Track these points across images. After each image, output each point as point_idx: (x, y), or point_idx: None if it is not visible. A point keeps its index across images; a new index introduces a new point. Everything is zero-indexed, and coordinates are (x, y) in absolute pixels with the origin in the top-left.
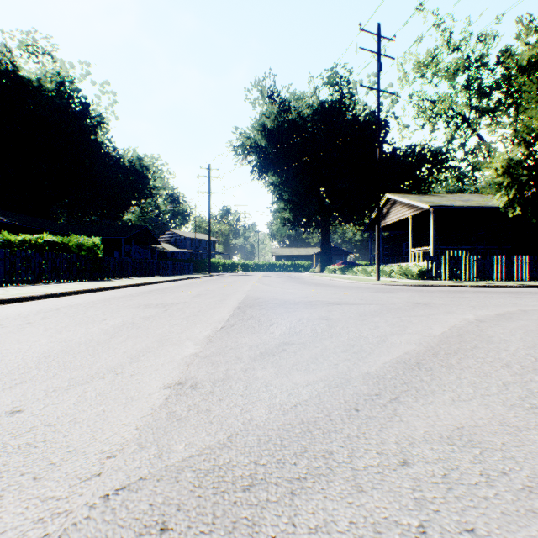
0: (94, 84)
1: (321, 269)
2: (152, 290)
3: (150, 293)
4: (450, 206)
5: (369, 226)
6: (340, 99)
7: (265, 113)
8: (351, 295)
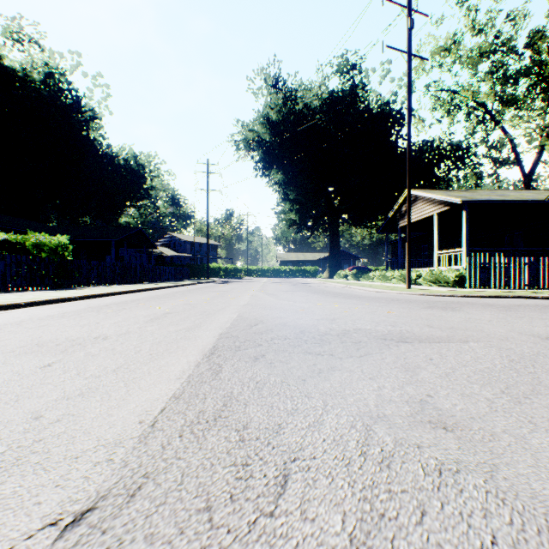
0: (86, 76)
1: (330, 274)
2: (110, 304)
3: (97, 311)
4: (487, 200)
5: (385, 227)
6: (351, 88)
7: (269, 103)
8: (402, 315)
